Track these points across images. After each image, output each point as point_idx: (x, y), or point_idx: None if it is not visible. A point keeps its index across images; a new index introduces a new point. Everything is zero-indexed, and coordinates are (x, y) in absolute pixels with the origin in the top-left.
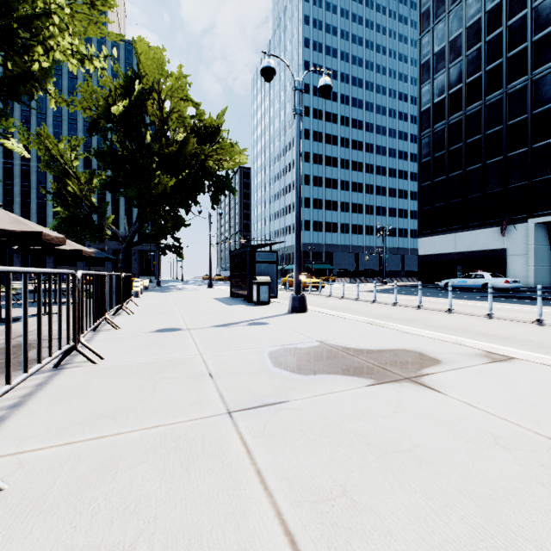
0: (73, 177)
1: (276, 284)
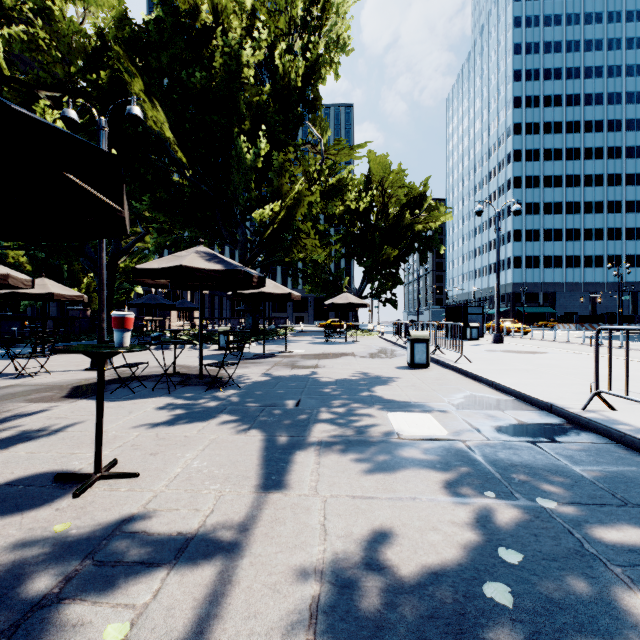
0: None
1: (482, 328)
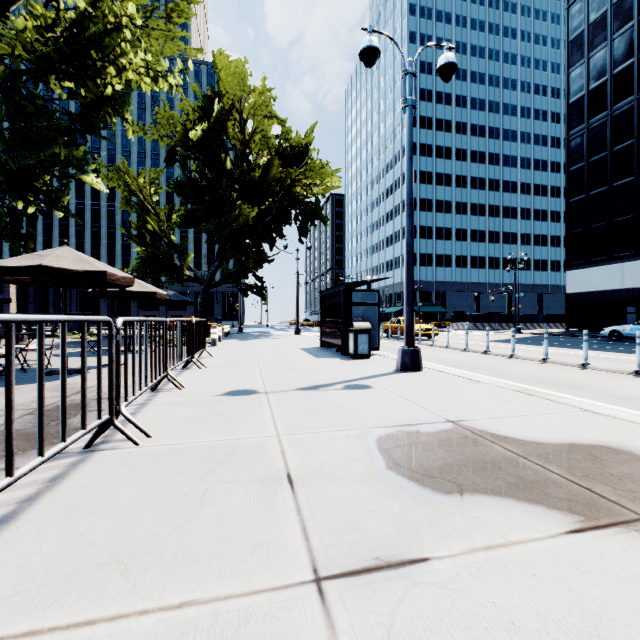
0: (152, 214)
1: (378, 332)
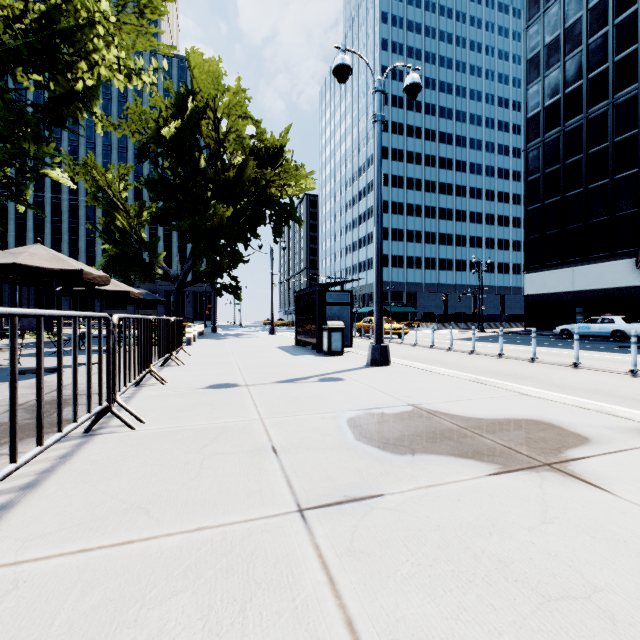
0: (122, 210)
1: (351, 330)
